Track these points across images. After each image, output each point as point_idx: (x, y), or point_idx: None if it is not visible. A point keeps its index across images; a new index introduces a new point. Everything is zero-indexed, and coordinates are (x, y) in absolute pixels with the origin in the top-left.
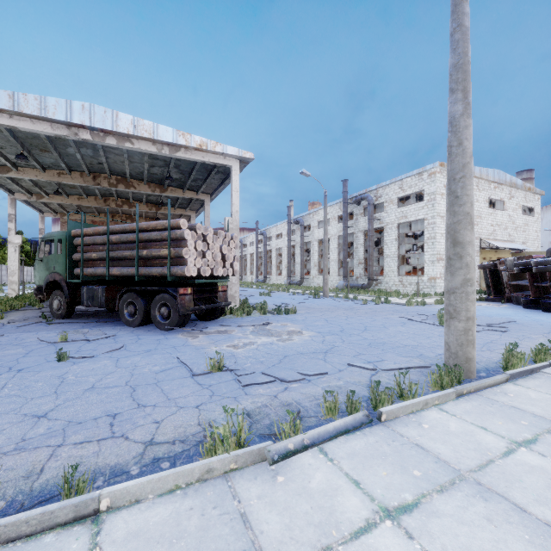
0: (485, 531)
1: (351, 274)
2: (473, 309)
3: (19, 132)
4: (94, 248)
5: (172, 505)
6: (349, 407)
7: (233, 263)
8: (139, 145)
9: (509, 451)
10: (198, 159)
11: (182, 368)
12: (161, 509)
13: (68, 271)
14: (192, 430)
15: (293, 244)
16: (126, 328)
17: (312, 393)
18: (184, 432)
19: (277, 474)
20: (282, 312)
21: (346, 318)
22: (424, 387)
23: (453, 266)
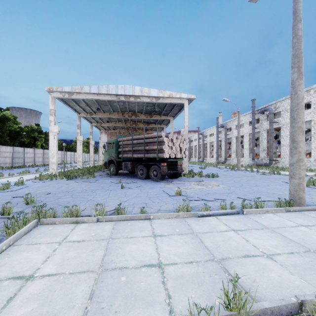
0: (265, 237)
1: (258, 157)
2: (303, 173)
3: (98, 99)
4: (126, 146)
5: (168, 220)
6: (230, 207)
7: (185, 151)
8: (142, 99)
9: (295, 226)
10: (168, 102)
11: (165, 194)
12: (166, 221)
13: (117, 156)
14: (171, 208)
15: (220, 139)
16: (139, 180)
17: (217, 204)
18: (169, 209)
19: (199, 220)
20: (210, 176)
21: (246, 180)
22: (272, 208)
23: (292, 152)
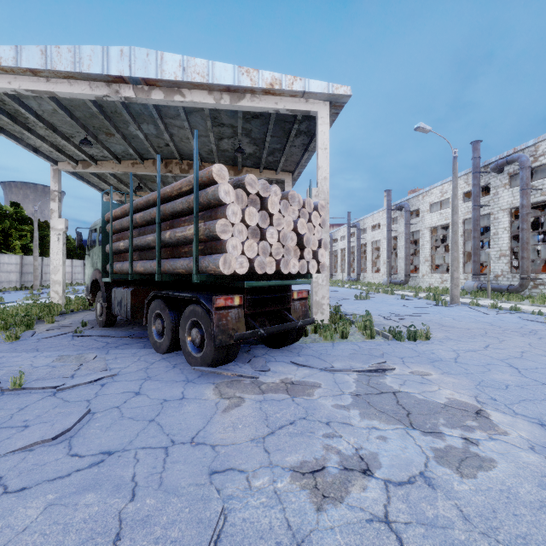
0: None
1: (482, 271)
2: None
3: (75, 109)
4: (124, 235)
5: None
6: None
7: (318, 250)
8: (191, 96)
9: None
10: (269, 107)
11: None
12: None
13: (102, 267)
14: None
15: (394, 235)
16: (149, 355)
17: None
18: None
19: None
20: (404, 336)
21: None
22: None
23: None
